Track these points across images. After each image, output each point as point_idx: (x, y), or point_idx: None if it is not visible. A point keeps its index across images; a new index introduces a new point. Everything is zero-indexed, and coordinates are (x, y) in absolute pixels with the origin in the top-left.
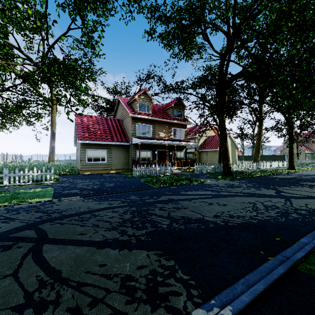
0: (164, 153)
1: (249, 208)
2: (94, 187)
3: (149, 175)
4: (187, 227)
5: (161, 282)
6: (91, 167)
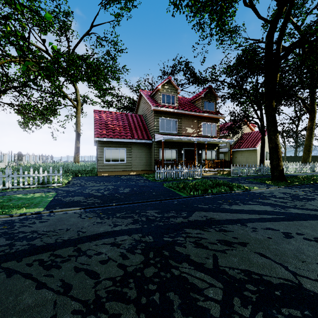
0: (192, 152)
1: None
2: (104, 193)
3: (174, 178)
4: None
5: None
6: (109, 167)
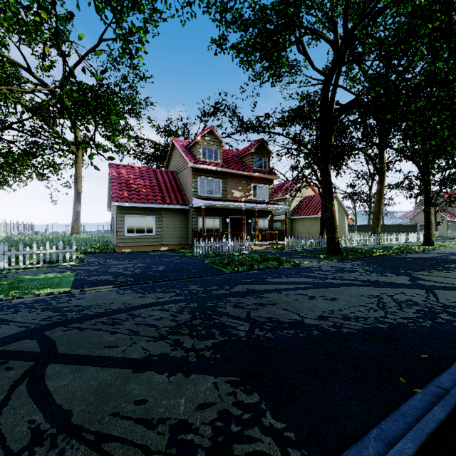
0: (240, 222)
1: (372, 304)
2: (136, 272)
3: (217, 253)
4: (277, 336)
5: (237, 434)
6: (133, 241)
